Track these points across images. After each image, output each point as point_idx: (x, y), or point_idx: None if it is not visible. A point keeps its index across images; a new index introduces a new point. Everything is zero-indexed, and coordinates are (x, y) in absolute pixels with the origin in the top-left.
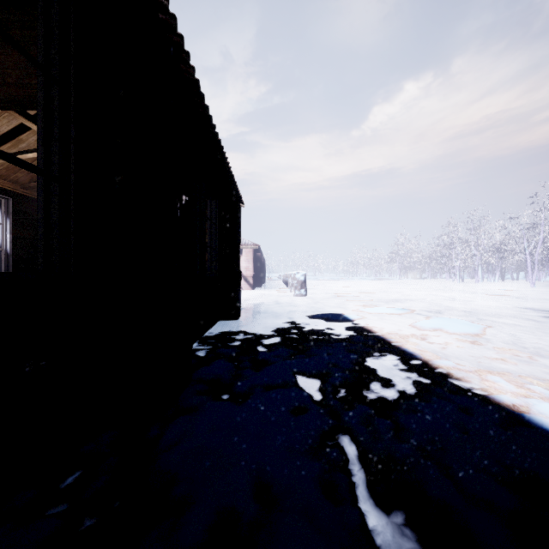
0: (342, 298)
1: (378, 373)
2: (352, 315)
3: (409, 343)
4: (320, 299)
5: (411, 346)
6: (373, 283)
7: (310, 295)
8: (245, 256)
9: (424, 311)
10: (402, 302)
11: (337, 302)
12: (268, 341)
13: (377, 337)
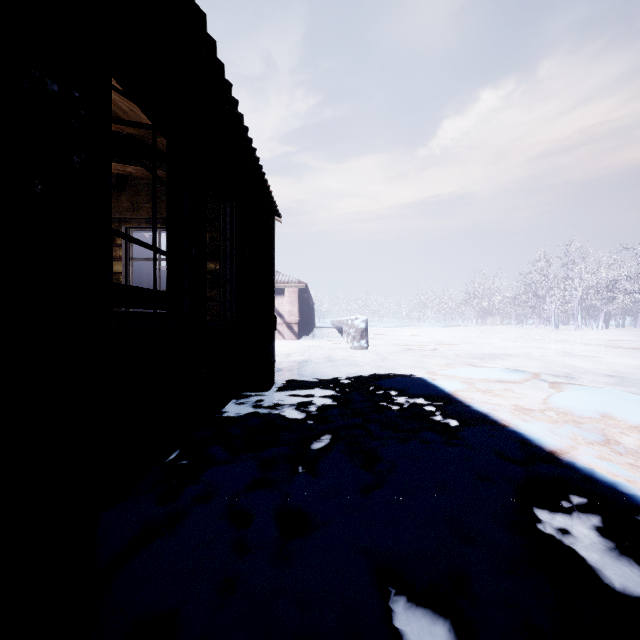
0: (416, 351)
1: (592, 575)
2: (443, 382)
3: (582, 452)
4: (387, 354)
5: (593, 461)
6: (447, 331)
7: (373, 347)
8: (289, 297)
9: (546, 375)
10: (502, 358)
11: (412, 358)
12: (315, 444)
13: (512, 435)
